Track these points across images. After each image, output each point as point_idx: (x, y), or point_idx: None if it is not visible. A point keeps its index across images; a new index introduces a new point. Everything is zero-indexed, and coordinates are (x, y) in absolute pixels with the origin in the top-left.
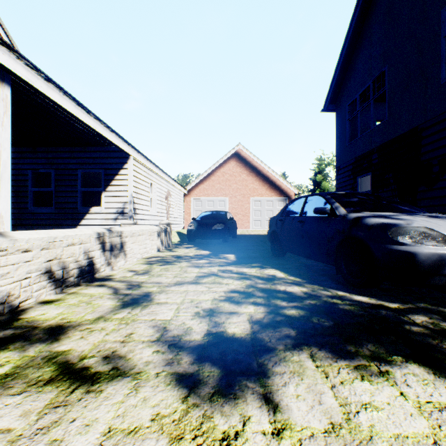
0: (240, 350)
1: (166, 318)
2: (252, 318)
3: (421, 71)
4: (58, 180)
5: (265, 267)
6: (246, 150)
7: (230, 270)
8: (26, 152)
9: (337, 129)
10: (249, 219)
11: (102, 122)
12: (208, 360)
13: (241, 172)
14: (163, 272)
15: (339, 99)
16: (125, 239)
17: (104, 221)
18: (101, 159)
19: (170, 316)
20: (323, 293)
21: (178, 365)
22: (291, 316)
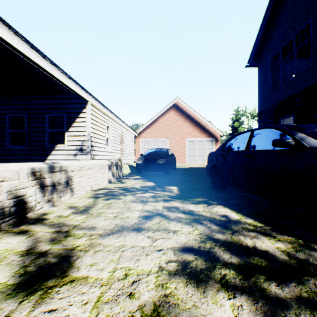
0: None
1: None
2: None
3: None
4: (29, 123)
5: (211, 203)
6: (182, 102)
7: (175, 207)
8: (5, 100)
9: (259, 81)
10: (185, 155)
11: (58, 68)
12: None
13: (178, 119)
14: (104, 210)
15: (261, 55)
16: (70, 173)
17: (67, 157)
18: (64, 105)
19: None
20: (316, 257)
21: None
22: None
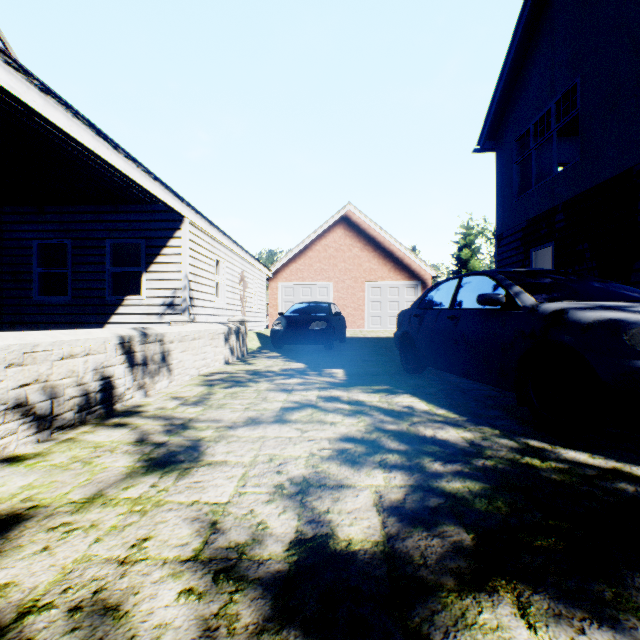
0: (363, 589)
1: (220, 500)
2: (383, 501)
3: (639, 80)
4: (76, 256)
5: (394, 391)
6: (359, 213)
7: (337, 397)
8: (29, 214)
9: (498, 179)
10: (364, 315)
11: (138, 163)
12: (296, 623)
13: (352, 245)
14: (228, 401)
15: (500, 132)
16: (169, 345)
17: (146, 318)
18: (141, 223)
19: (227, 493)
20: (503, 444)
21: (228, 638)
22: (456, 495)
